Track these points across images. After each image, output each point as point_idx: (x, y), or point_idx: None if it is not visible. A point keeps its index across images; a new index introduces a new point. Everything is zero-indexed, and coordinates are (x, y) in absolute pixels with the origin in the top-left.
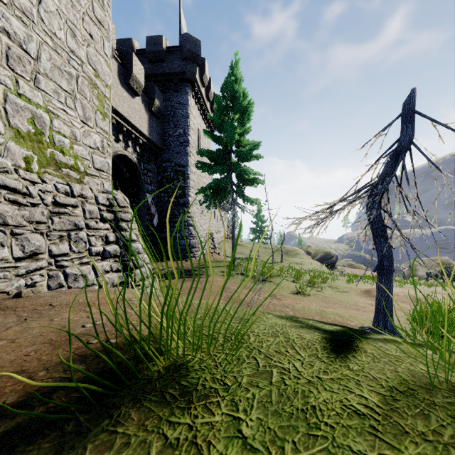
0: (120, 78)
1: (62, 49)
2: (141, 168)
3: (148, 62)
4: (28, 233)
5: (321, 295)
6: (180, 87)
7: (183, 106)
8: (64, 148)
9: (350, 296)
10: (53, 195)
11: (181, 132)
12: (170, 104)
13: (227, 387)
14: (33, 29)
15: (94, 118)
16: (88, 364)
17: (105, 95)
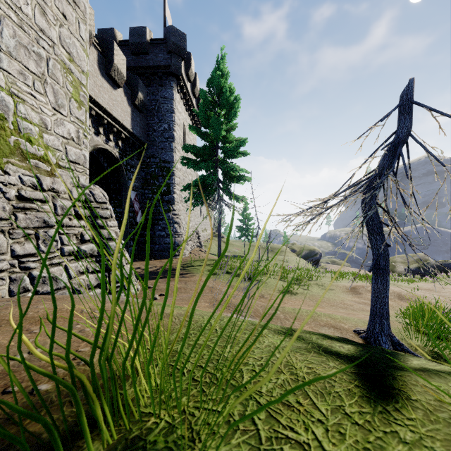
0: (100, 68)
1: (29, 26)
2: (123, 164)
3: (132, 54)
4: None
5: (309, 293)
6: (165, 81)
7: (167, 100)
8: (31, 136)
9: (337, 293)
10: (18, 189)
11: (166, 127)
12: (154, 98)
13: None
14: None
15: (68, 106)
16: None
17: (81, 82)
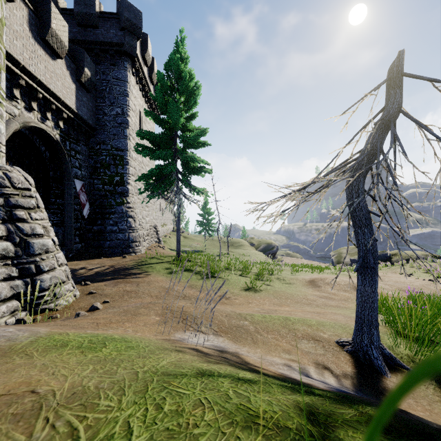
0: (32, 30)
1: None
2: (66, 148)
3: (78, 26)
4: None
5: (272, 289)
6: (118, 60)
7: (121, 82)
8: None
9: (298, 287)
10: None
11: (119, 111)
12: (105, 79)
13: None
14: None
15: None
16: None
17: None
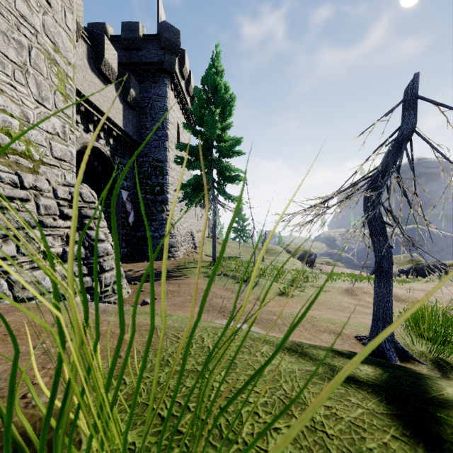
0: (90, 62)
1: (8, 11)
2: (114, 162)
3: (124, 50)
4: None
5: (305, 295)
6: (159, 78)
7: (161, 98)
8: (11, 130)
9: (333, 295)
10: None
11: (159, 126)
12: (147, 96)
13: None
14: None
15: (53, 99)
16: None
17: (67, 74)
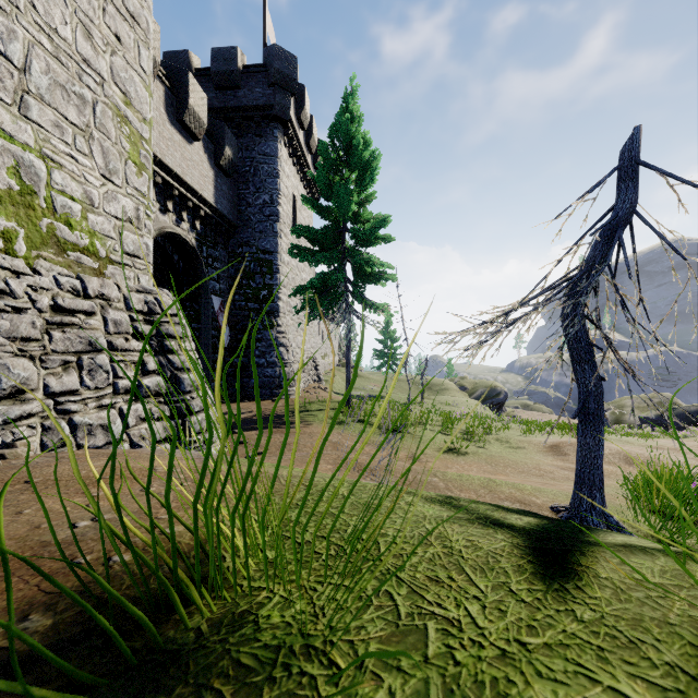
0: (169, 111)
1: (68, 56)
2: (202, 256)
3: (215, 89)
4: (8, 357)
5: (485, 453)
6: (266, 128)
7: (269, 158)
8: (72, 218)
9: (529, 454)
10: (52, 295)
11: (267, 200)
12: (249, 156)
13: (336, 678)
14: (17, 20)
15: (124, 171)
16: (60, 613)
17: (142, 135)
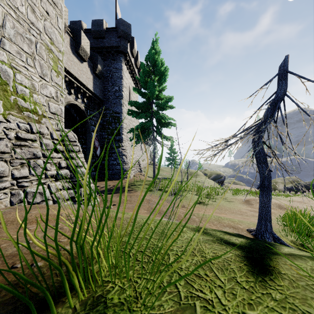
0: (72, 48)
1: (23, 20)
2: (87, 114)
3: (93, 38)
4: None
5: (216, 204)
6: (116, 56)
7: (118, 70)
8: (25, 96)
9: (235, 204)
10: (16, 132)
11: (117, 89)
12: (109, 69)
13: None
14: None
15: (50, 75)
16: (1, 297)
17: (59, 58)
